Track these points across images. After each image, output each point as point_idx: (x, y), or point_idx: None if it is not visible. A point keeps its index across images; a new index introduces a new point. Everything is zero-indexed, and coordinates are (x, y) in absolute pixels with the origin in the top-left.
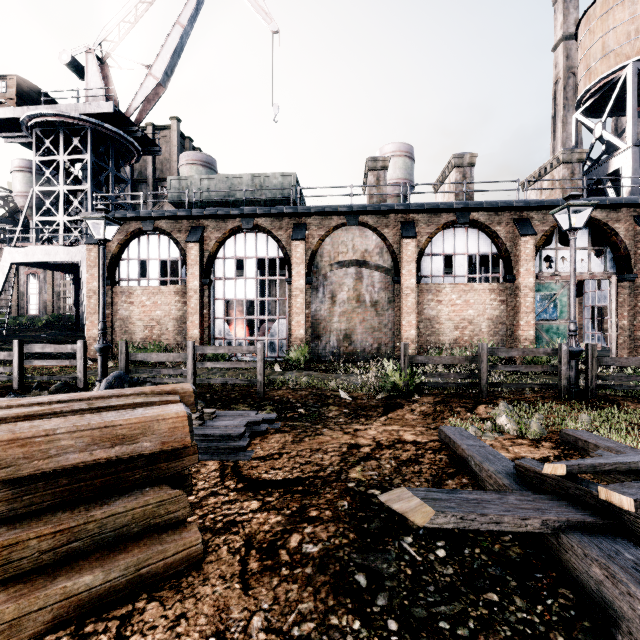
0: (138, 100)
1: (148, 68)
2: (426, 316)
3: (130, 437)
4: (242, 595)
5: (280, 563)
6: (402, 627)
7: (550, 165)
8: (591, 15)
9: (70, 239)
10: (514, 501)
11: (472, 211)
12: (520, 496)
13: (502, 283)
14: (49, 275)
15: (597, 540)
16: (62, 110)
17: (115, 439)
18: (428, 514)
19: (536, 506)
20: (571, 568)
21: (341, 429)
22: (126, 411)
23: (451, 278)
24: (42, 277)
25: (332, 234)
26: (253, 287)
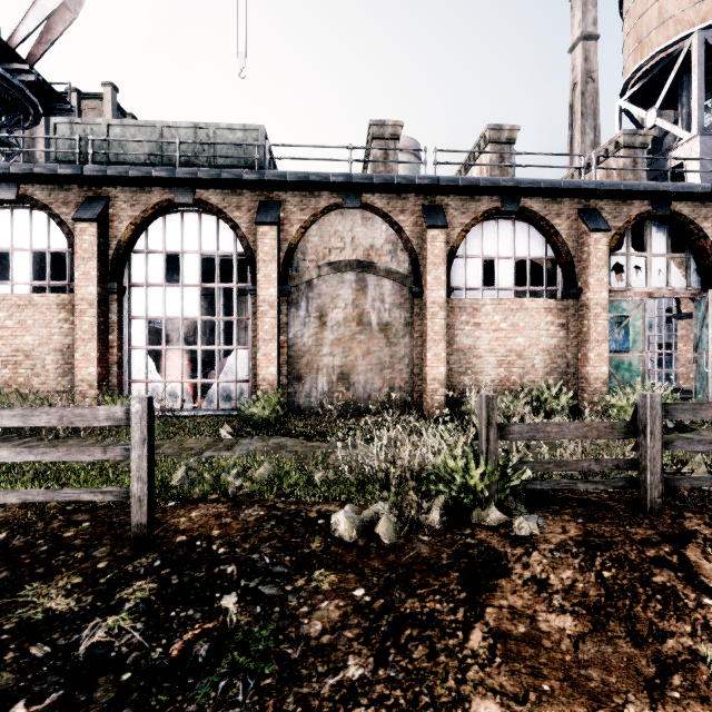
0: (29, 24)
1: None
2: (459, 346)
3: None
4: None
5: None
6: None
7: (604, 152)
8: None
9: None
10: None
11: (523, 195)
12: None
13: (562, 300)
14: None
15: None
16: None
17: None
18: None
19: None
20: None
21: None
22: None
23: (492, 291)
24: None
25: (320, 220)
26: (195, 299)
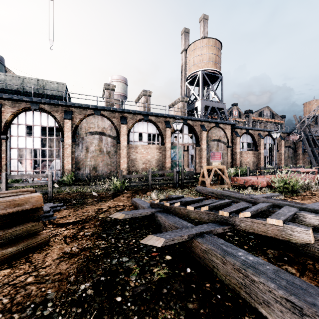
0: None
1: None
2: (131, 158)
3: (21, 204)
4: (67, 245)
5: (78, 238)
6: (115, 239)
7: (177, 101)
8: (190, 48)
9: None
10: (146, 210)
11: (149, 115)
12: (148, 209)
13: (160, 145)
14: None
15: (161, 213)
16: None
17: (15, 205)
18: (123, 216)
19: (151, 210)
20: (156, 221)
21: (94, 205)
22: (16, 196)
23: (141, 142)
24: None
25: (87, 118)
26: (38, 142)
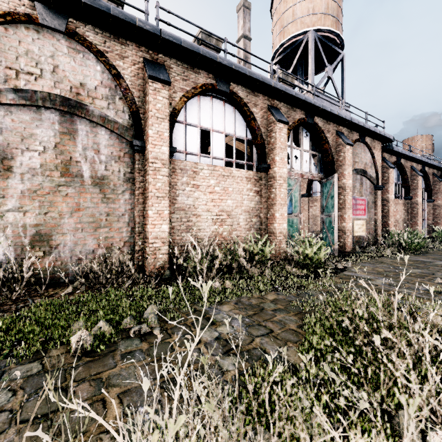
0: None
1: None
2: (180, 205)
3: None
4: None
5: None
6: None
7: None
8: None
9: None
10: None
11: (233, 80)
12: None
13: (257, 172)
14: None
15: None
16: None
17: None
18: None
19: None
20: None
21: None
22: None
23: (208, 159)
24: None
25: (0, 27)
26: None
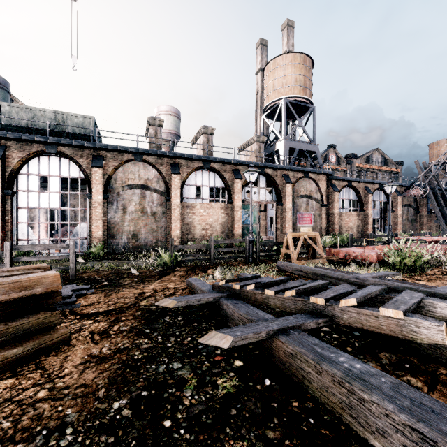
0: None
1: None
2: (186, 222)
3: (30, 286)
4: (95, 345)
5: (110, 334)
6: (163, 337)
7: (250, 141)
8: (269, 67)
9: None
10: (207, 295)
11: (211, 162)
12: (210, 293)
13: (227, 204)
14: None
15: (228, 299)
16: None
17: (22, 288)
18: (174, 303)
19: (213, 295)
20: (221, 310)
21: (134, 288)
22: (23, 275)
23: (200, 200)
24: None
25: (124, 165)
26: (56, 199)
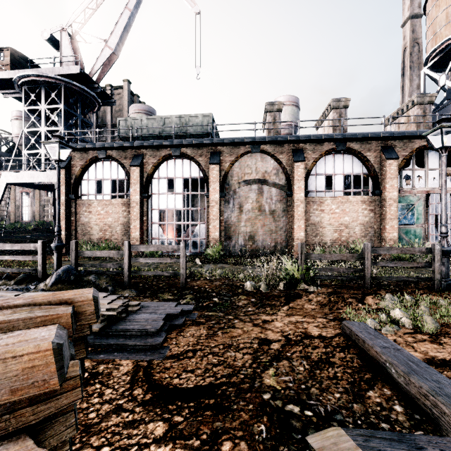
0: (98, 65)
1: (105, 41)
2: (312, 222)
3: None
4: None
5: None
6: None
7: (406, 106)
8: None
9: (49, 166)
10: None
11: (348, 141)
12: None
13: (371, 196)
14: (37, 193)
15: None
16: (43, 72)
17: None
18: None
19: None
20: None
21: (250, 320)
22: None
23: (331, 192)
24: (32, 194)
25: (240, 159)
26: (180, 200)
